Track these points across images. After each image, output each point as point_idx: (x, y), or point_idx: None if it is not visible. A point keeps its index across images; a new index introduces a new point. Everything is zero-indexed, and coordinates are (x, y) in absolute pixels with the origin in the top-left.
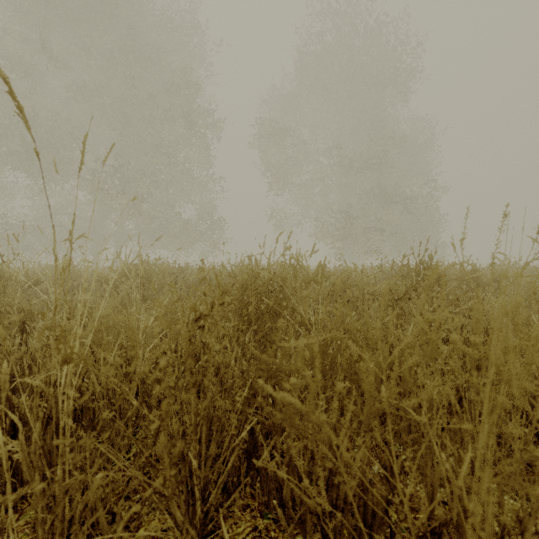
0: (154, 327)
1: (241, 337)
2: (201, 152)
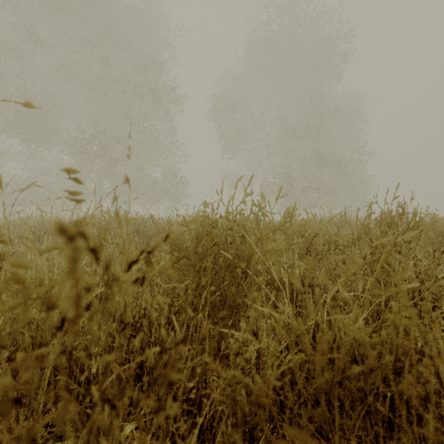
0: None
1: (167, 403)
2: (166, 123)
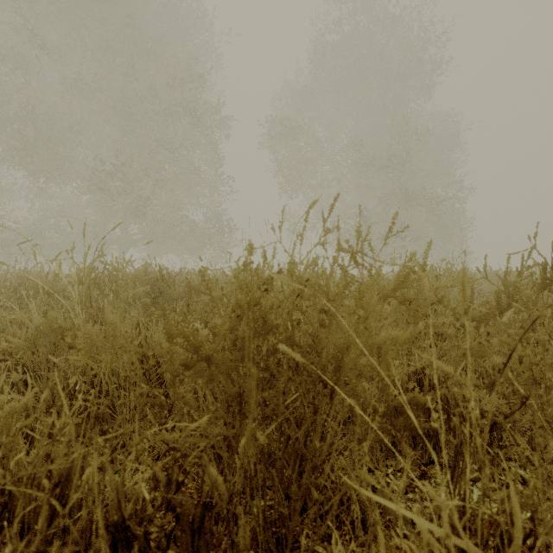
0: (7, 416)
1: None
2: (209, 151)
